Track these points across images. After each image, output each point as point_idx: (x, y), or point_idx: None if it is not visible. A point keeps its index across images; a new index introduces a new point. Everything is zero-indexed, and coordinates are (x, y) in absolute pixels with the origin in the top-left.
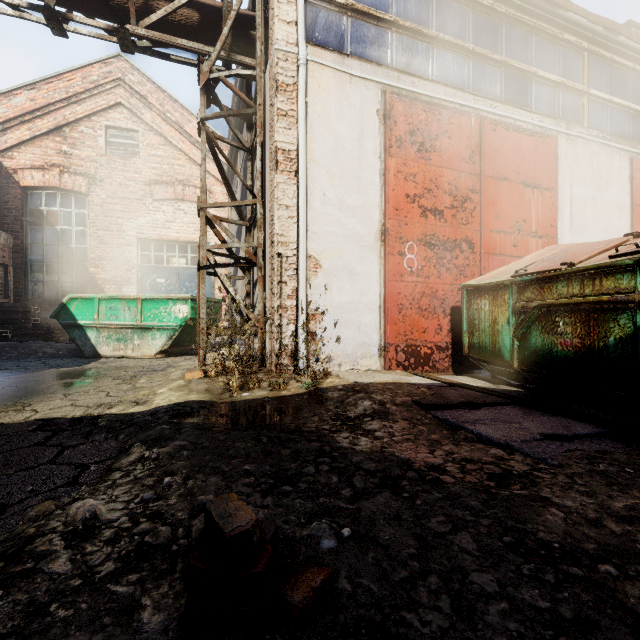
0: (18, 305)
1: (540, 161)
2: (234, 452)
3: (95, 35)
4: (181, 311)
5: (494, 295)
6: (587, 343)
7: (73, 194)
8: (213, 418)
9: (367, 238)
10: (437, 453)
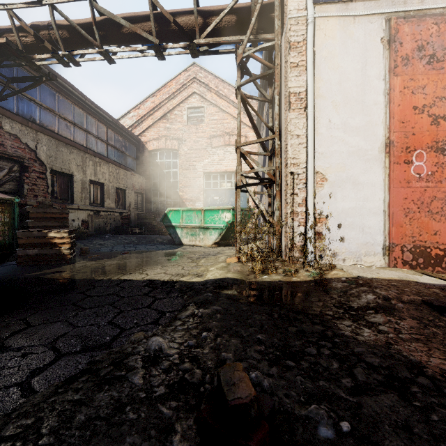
0: (147, 215)
1: None
2: (251, 321)
3: (178, 53)
4: (226, 217)
5: None
6: None
7: (171, 151)
8: (241, 292)
9: (370, 152)
10: None
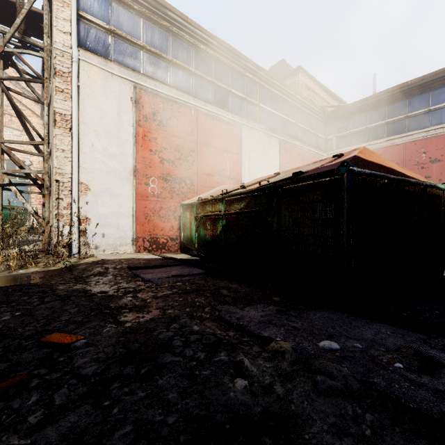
0: None
1: (232, 138)
2: None
3: None
4: None
5: (191, 210)
6: (213, 234)
7: None
8: None
9: (124, 173)
10: (114, 287)
